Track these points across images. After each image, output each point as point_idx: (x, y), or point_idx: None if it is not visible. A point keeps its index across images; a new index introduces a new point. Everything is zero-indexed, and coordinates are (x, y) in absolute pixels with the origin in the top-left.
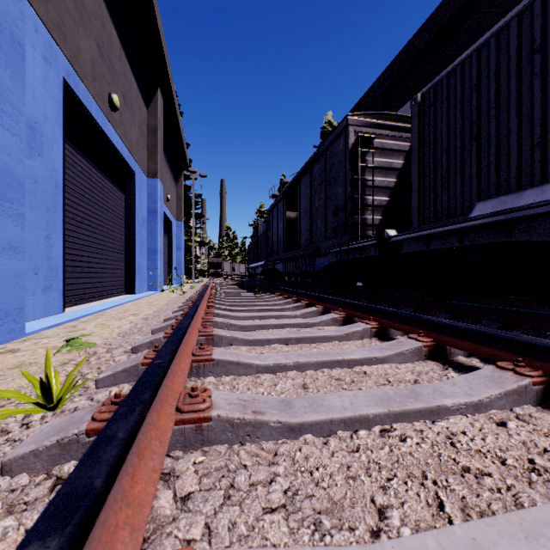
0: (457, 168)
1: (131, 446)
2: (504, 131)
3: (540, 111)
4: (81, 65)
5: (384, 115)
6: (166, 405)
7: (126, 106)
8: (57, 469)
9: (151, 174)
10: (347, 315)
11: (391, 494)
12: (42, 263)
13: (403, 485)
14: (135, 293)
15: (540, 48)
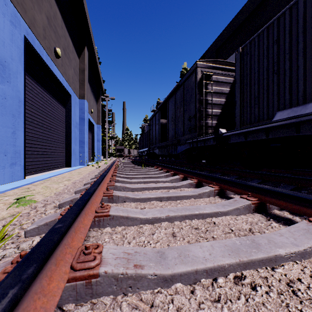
0: (264, 91)
1: None
2: (294, 68)
3: None
4: (36, 29)
5: (218, 61)
6: (62, 264)
7: (66, 55)
8: None
9: (81, 96)
10: (198, 181)
11: None
12: (9, 148)
13: None
14: (71, 166)
15: None
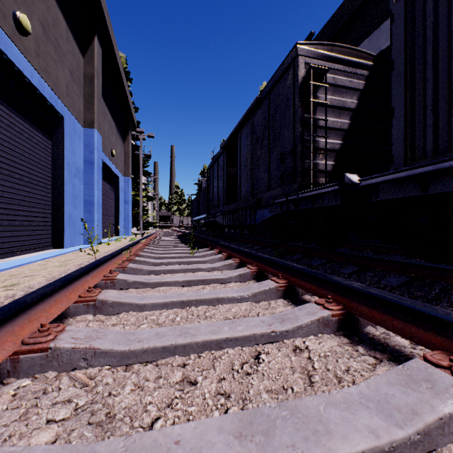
0: None
1: None
2: None
3: None
4: None
5: (337, 47)
6: None
7: (49, 40)
8: None
9: (88, 123)
10: (346, 311)
11: None
12: None
13: None
14: (63, 247)
15: None
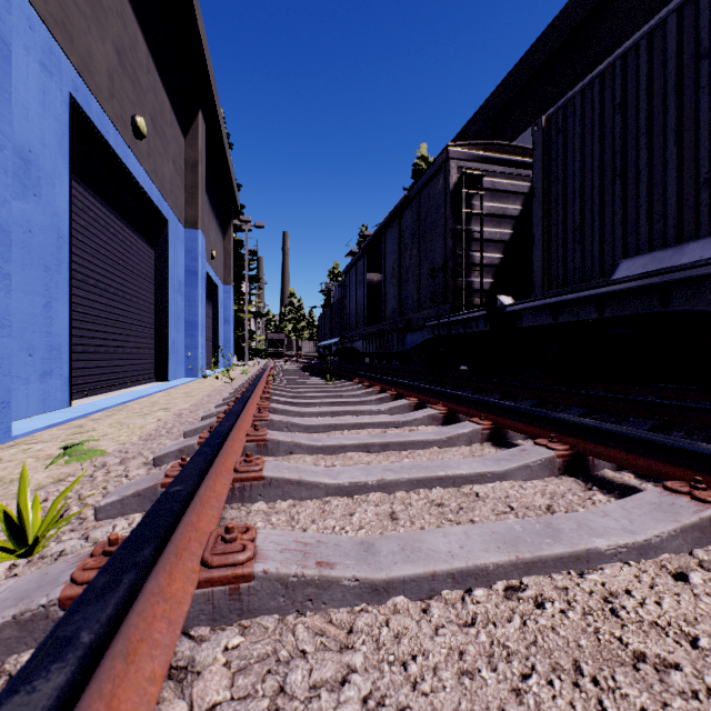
0: (595, 215)
1: (101, 655)
2: (658, 165)
3: (708, 136)
4: (93, 77)
5: (496, 146)
6: (185, 556)
7: (156, 133)
8: (12, 662)
9: (190, 223)
10: (449, 411)
11: (530, 704)
12: (39, 340)
13: (547, 687)
14: (168, 380)
15: (708, 52)
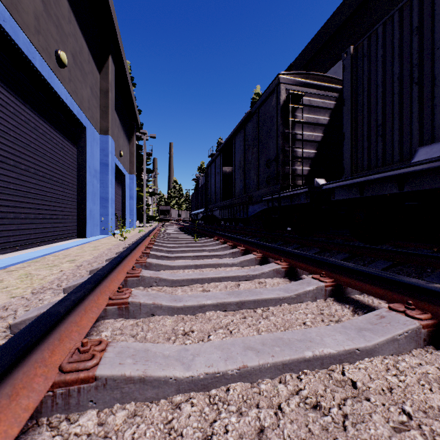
0: (395, 114)
1: None
2: None
3: None
4: (21, 14)
5: (312, 75)
6: None
7: (77, 66)
8: None
9: (103, 131)
10: (290, 266)
11: None
12: None
13: None
14: (86, 237)
15: None
